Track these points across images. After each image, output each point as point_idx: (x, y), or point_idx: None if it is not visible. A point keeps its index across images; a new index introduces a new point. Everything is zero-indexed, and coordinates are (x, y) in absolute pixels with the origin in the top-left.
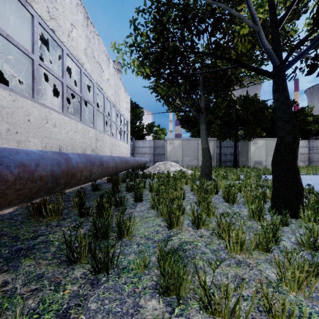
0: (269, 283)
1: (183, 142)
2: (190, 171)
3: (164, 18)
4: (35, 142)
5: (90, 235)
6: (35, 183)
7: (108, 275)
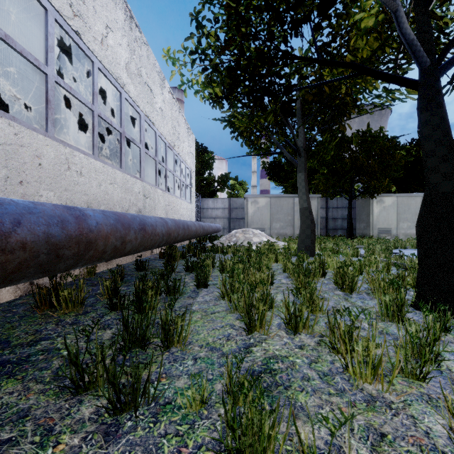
0: (434, 447)
1: (272, 201)
2: (281, 242)
3: (242, 9)
4: (49, 197)
5: (112, 343)
6: (10, 254)
7: (136, 417)
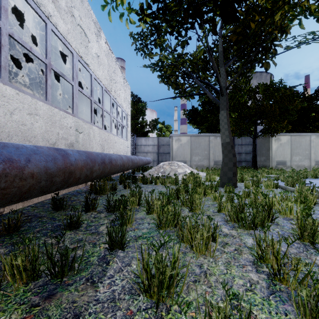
0: None
1: (192, 139)
2: (201, 173)
3: None
4: None
5: None
6: None
7: None
